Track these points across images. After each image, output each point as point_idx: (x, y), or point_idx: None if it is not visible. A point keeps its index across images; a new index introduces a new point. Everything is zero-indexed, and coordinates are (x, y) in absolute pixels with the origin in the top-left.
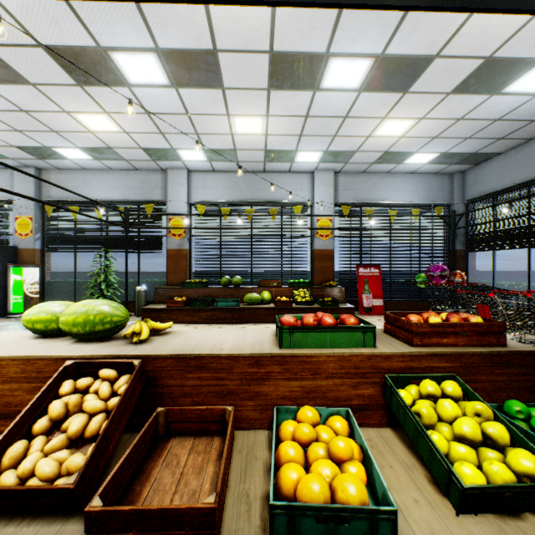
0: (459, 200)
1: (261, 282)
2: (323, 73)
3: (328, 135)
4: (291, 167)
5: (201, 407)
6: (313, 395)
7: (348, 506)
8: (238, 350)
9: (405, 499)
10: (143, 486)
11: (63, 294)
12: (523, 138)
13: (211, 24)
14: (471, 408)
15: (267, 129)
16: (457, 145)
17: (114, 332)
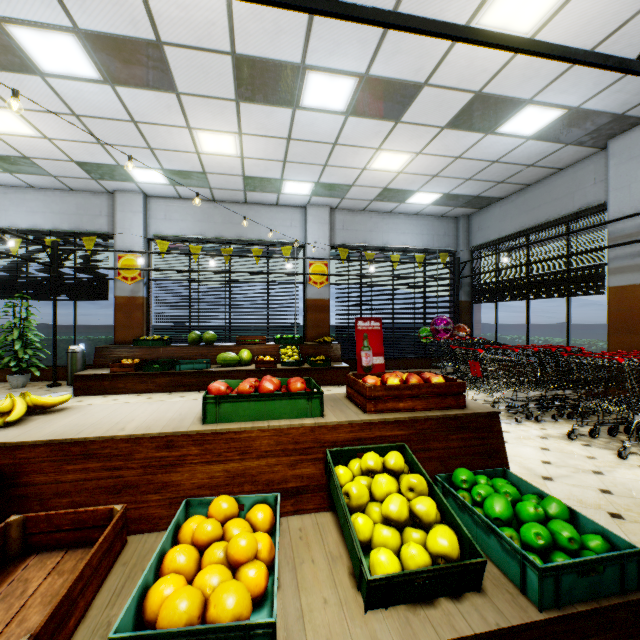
0: (464, 246)
1: (240, 339)
2: (302, 88)
3: (318, 163)
4: (278, 199)
5: (79, 509)
6: (240, 480)
7: (214, 626)
8: (145, 429)
9: (313, 601)
10: None
11: None
12: (522, 183)
13: (148, 7)
14: (405, 482)
15: (243, 150)
16: (459, 186)
17: None
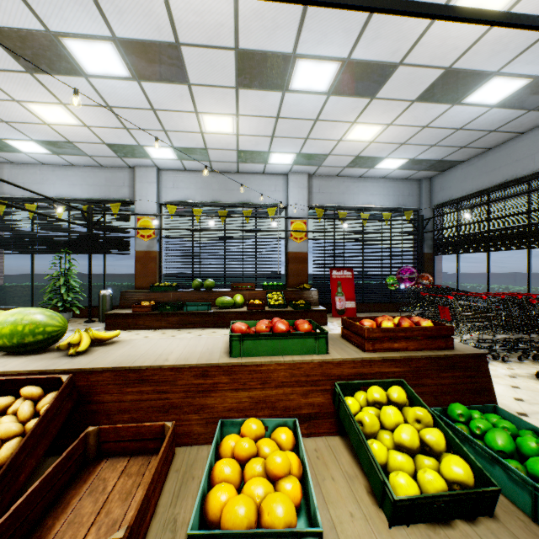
0: (427, 205)
1: (234, 286)
2: (291, 74)
3: (300, 137)
4: (265, 169)
5: (138, 424)
6: (262, 406)
7: (271, 531)
8: (184, 361)
9: (340, 514)
10: (56, 520)
11: (19, 299)
12: (483, 147)
13: (171, 15)
14: (412, 414)
15: (238, 128)
16: (424, 151)
17: (49, 343)
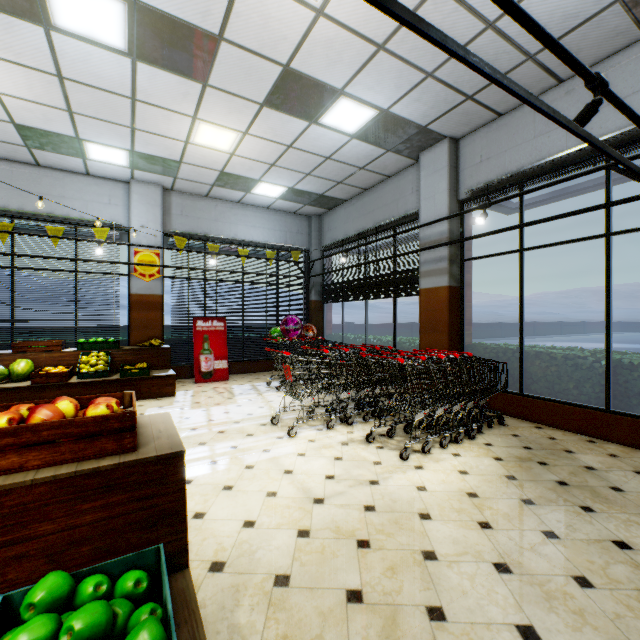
0: (316, 246)
1: (18, 345)
2: None
3: (122, 123)
4: (87, 167)
5: None
6: None
7: None
8: None
9: None
10: None
11: None
12: (360, 187)
13: None
14: None
15: None
16: (301, 180)
17: None
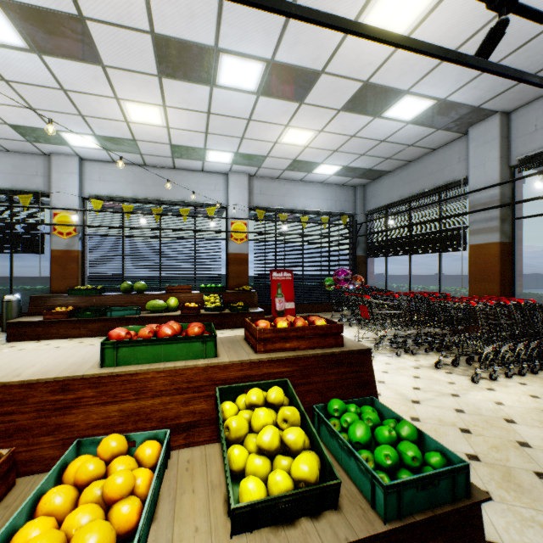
0: (361, 210)
1: (168, 288)
2: (217, 68)
3: (236, 136)
4: (203, 166)
5: None
6: (135, 419)
7: None
8: (41, 375)
9: (185, 530)
10: None
11: None
12: (405, 160)
13: None
14: (280, 414)
15: (168, 121)
16: (355, 160)
17: None
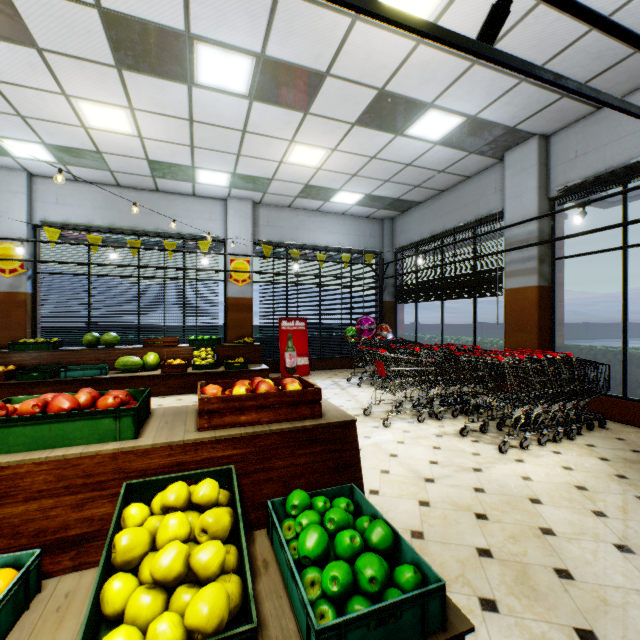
0: (389, 248)
1: (147, 341)
2: (193, 61)
3: (230, 151)
4: (195, 189)
5: None
6: None
7: None
8: None
9: None
10: None
11: None
12: (437, 189)
13: None
14: (199, 522)
15: (140, 128)
16: (379, 187)
17: None
